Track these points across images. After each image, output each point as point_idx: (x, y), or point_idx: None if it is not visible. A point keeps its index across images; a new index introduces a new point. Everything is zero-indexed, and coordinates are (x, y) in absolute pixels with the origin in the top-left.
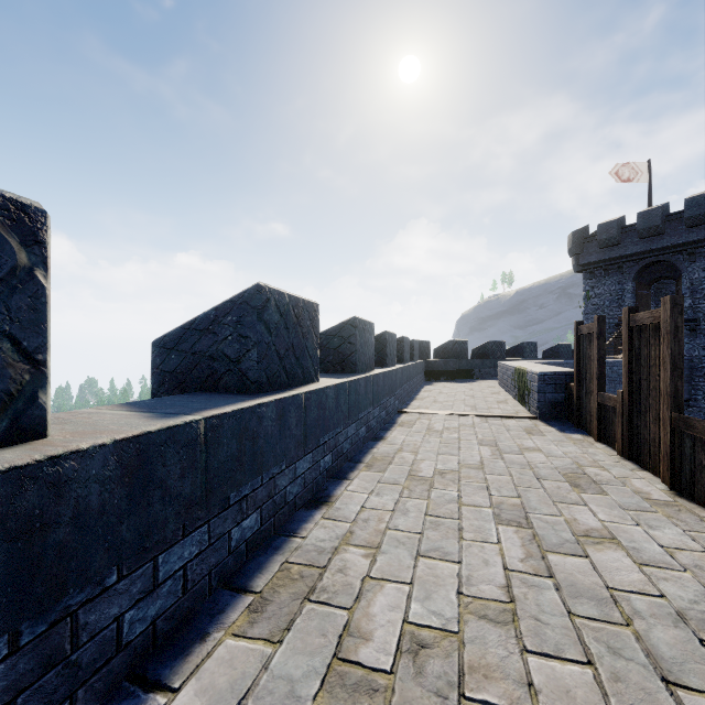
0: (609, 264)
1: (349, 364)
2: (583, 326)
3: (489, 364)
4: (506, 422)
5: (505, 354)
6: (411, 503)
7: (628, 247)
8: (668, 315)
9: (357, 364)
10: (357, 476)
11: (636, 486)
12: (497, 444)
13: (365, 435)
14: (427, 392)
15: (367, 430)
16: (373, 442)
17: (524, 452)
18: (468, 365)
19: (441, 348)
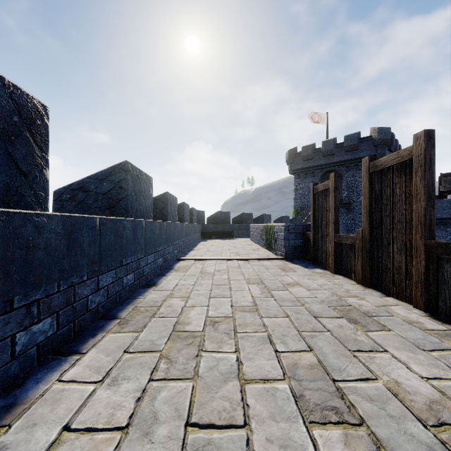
0: (308, 170)
1: (120, 209)
2: (319, 185)
3: (243, 227)
4: (263, 263)
5: (252, 221)
6: (166, 394)
7: (317, 161)
8: (422, 148)
9: (129, 209)
10: (100, 342)
11: (398, 314)
12: (262, 281)
13: (133, 283)
14: (203, 245)
15: (136, 276)
16: (144, 289)
17: (287, 287)
18: (230, 228)
19: (212, 217)
